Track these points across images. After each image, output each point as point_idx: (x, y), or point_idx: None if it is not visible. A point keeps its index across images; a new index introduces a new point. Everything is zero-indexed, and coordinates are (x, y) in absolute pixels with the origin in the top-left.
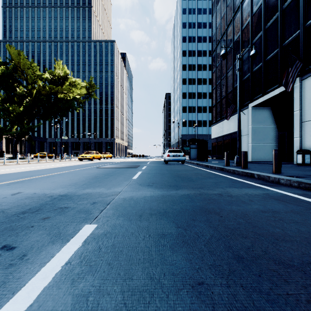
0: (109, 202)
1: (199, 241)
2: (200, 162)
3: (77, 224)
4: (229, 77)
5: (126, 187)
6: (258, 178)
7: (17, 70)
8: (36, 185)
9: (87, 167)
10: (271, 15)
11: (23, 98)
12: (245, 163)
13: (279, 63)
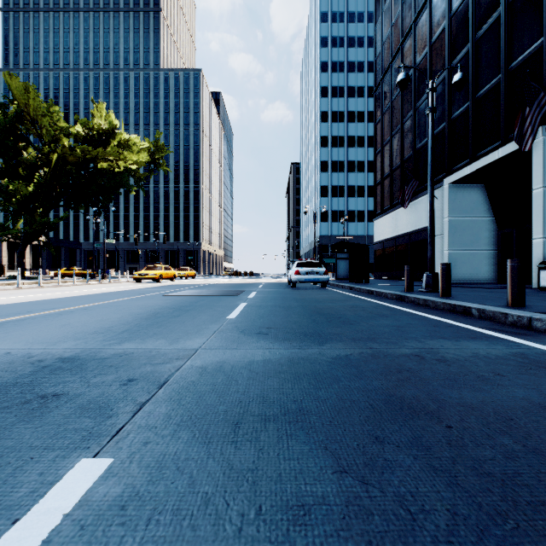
0: (165, 378)
1: (422, 545)
2: (356, 284)
3: (57, 457)
4: (407, 131)
5: (211, 338)
6: (480, 316)
7: (23, 119)
8: (25, 332)
9: (144, 295)
10: (488, 14)
11: (34, 170)
12: (447, 286)
13: (503, 101)
